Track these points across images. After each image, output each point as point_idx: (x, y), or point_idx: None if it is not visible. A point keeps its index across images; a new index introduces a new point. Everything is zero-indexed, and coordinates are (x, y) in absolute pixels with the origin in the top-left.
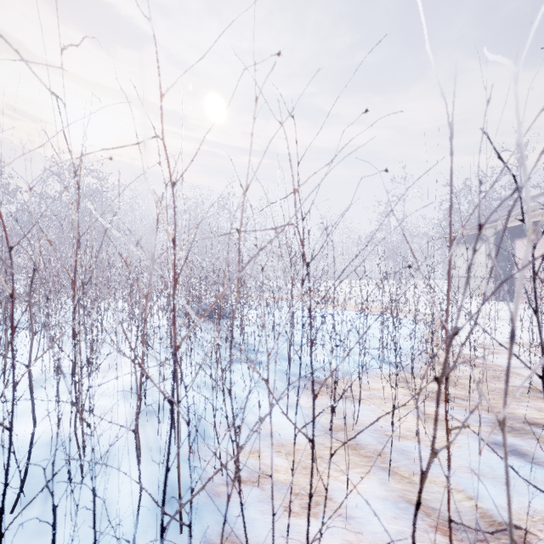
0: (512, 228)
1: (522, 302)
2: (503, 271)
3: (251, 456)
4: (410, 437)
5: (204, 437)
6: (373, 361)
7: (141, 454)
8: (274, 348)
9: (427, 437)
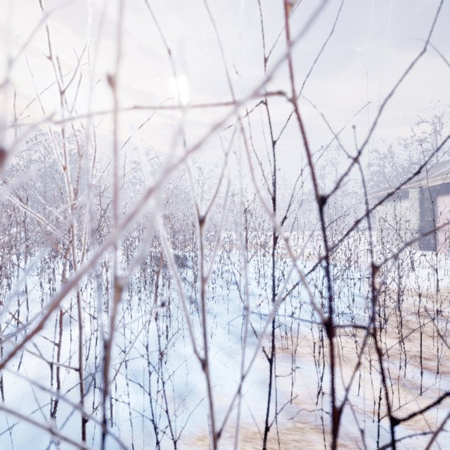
0: (435, 186)
1: (444, 251)
2: (426, 224)
3: (200, 444)
4: (382, 413)
5: (142, 426)
6: (324, 312)
7: (66, 447)
8: (228, 297)
9: (401, 413)
